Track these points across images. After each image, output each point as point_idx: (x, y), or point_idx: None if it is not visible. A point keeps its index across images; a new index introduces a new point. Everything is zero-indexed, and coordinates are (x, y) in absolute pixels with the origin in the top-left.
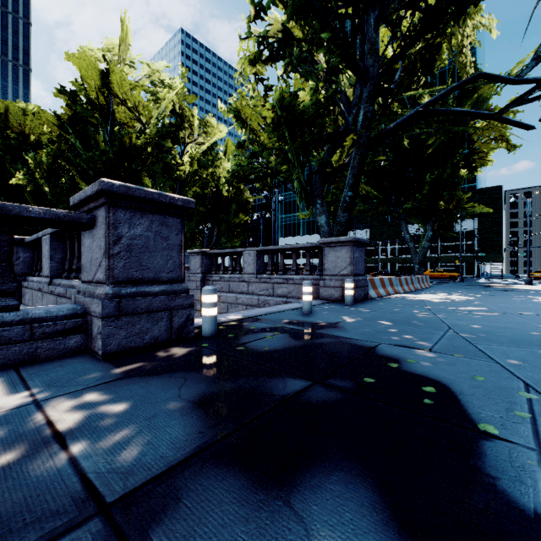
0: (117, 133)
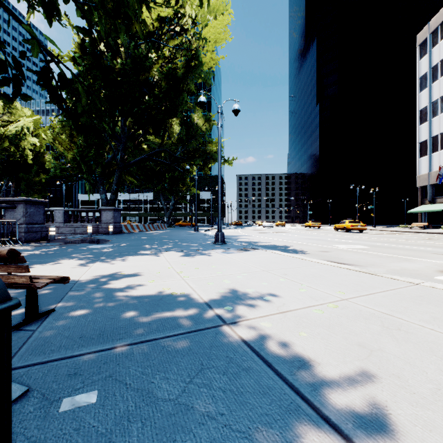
0: None
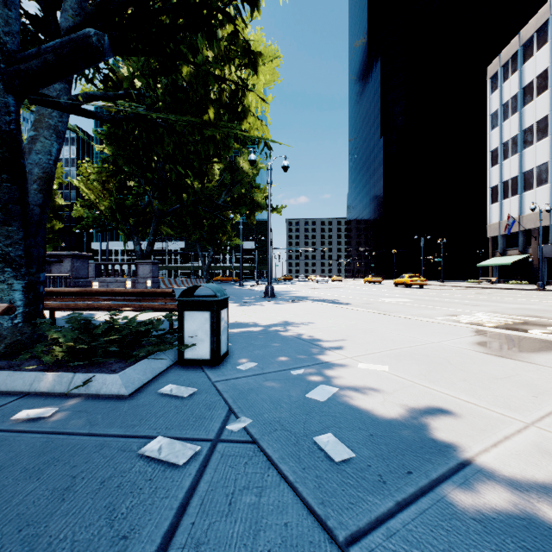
0: None
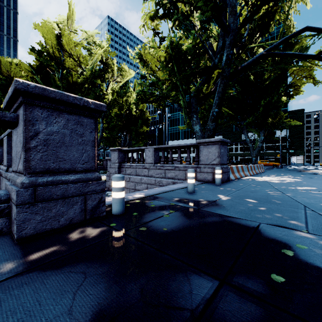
0: (65, 73)
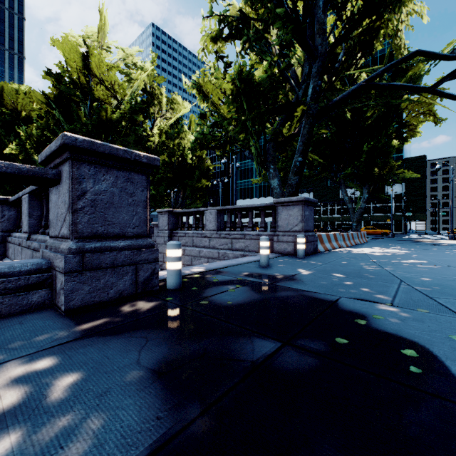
0: (95, 107)
